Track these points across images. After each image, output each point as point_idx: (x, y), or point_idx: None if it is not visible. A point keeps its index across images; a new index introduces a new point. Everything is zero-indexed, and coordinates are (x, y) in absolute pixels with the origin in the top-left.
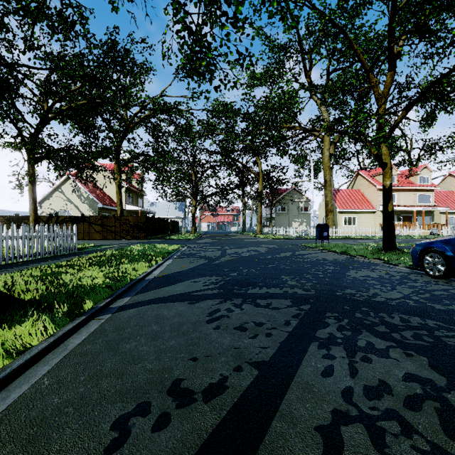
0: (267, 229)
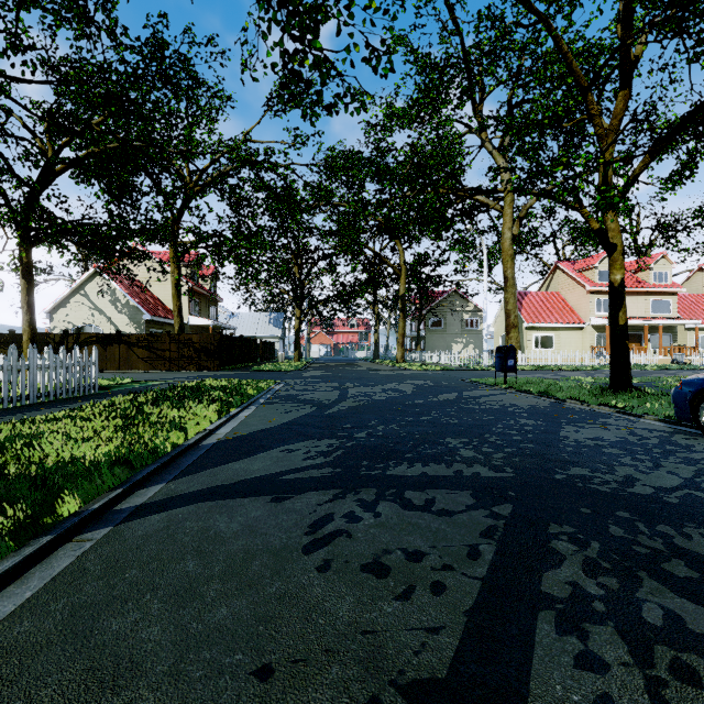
0: (413, 354)
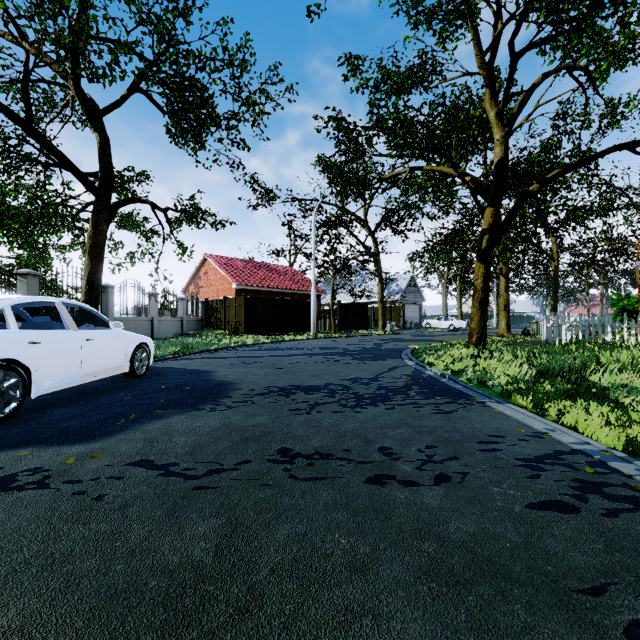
0: None
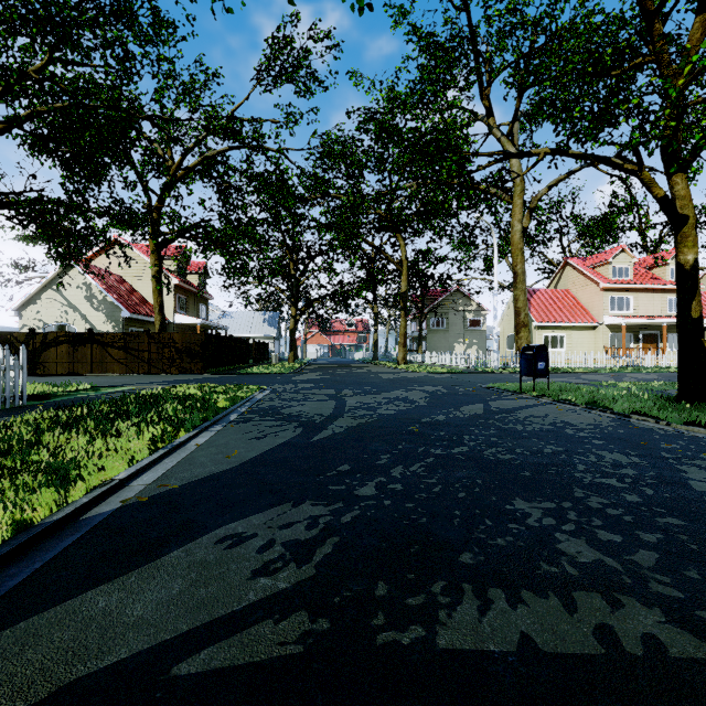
0: (415, 355)
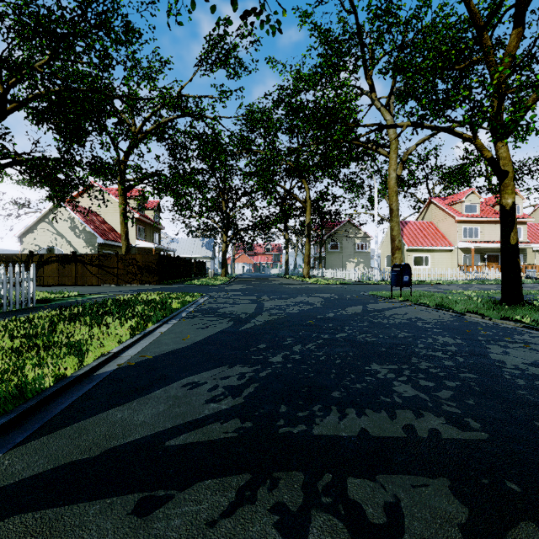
0: (316, 271)
